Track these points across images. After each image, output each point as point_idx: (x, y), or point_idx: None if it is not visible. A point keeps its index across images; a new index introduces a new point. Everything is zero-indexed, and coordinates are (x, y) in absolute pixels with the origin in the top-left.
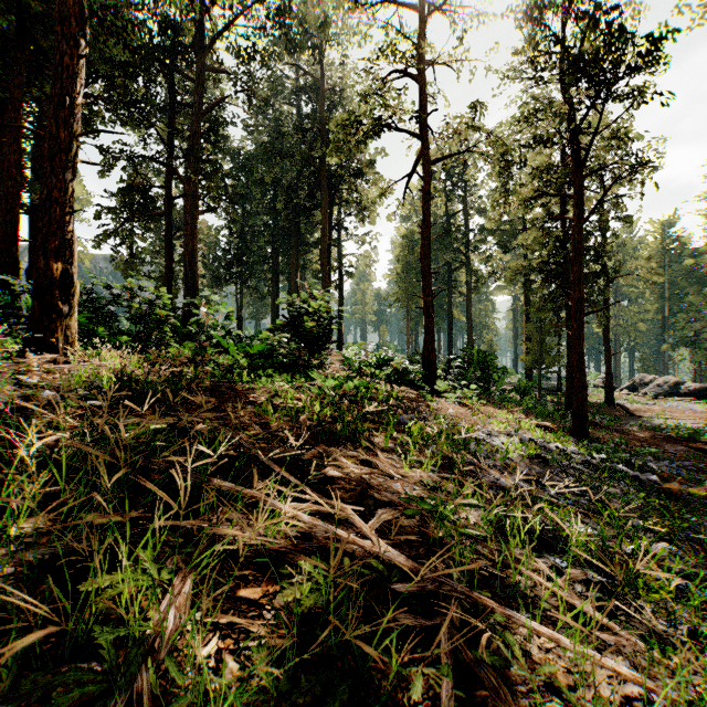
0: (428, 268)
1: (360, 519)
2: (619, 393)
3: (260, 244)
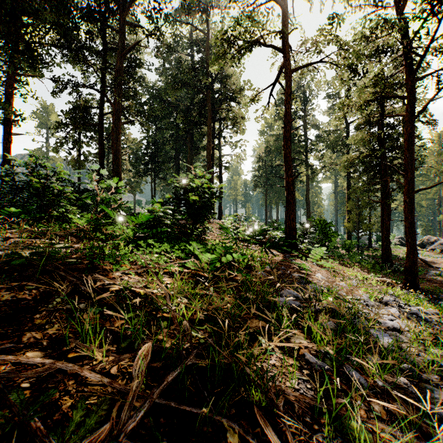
0: (289, 155)
1: None
2: None
3: (167, 149)
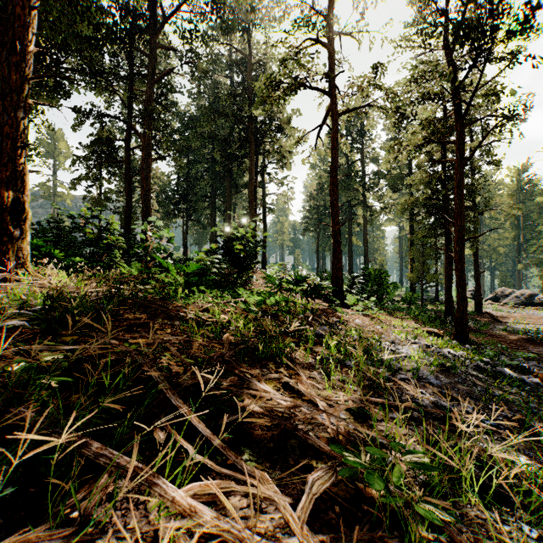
0: (336, 202)
1: (286, 502)
2: (484, 303)
3: (201, 186)
